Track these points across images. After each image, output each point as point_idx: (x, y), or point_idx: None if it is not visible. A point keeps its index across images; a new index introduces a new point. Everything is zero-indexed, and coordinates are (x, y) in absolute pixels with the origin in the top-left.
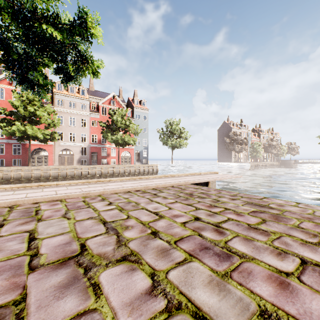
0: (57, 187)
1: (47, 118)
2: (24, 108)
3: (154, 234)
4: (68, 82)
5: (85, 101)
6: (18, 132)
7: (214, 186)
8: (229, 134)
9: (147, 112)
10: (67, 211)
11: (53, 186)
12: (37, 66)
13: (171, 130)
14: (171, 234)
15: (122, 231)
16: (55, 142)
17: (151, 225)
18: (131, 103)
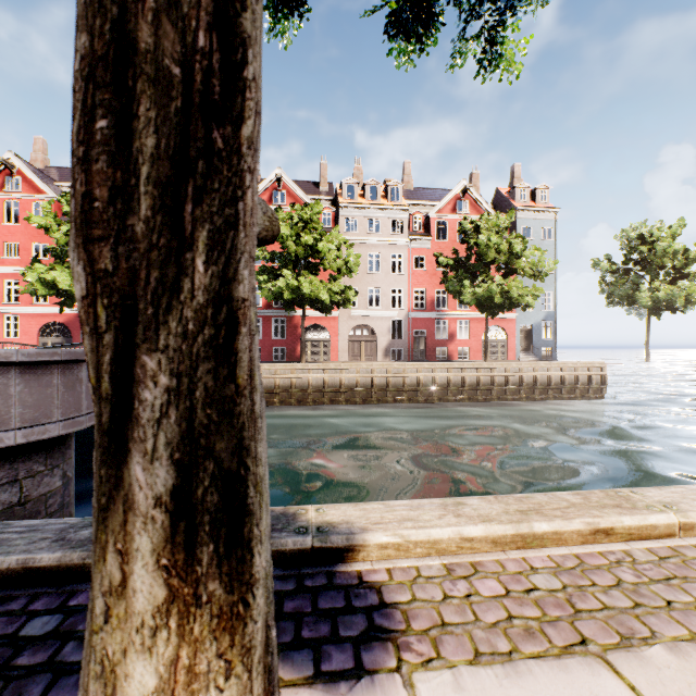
0: None
1: (334, 257)
2: (294, 241)
3: None
4: None
5: (400, 213)
6: (287, 292)
7: None
8: None
9: (554, 218)
10: None
11: None
12: None
13: (648, 258)
14: None
15: None
16: (341, 311)
17: None
18: (505, 202)
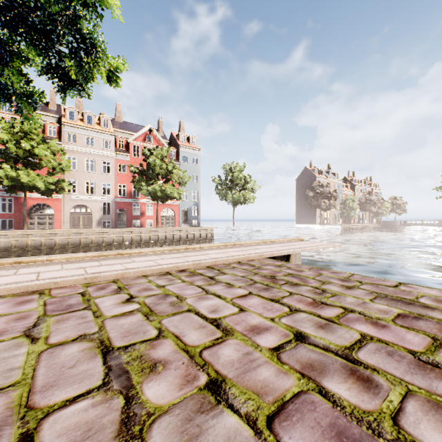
0: (45, 265)
1: (51, 159)
2: (16, 144)
3: (214, 391)
4: (68, 93)
5: (109, 136)
6: (7, 180)
7: (298, 259)
8: (313, 185)
9: (198, 153)
10: (41, 318)
11: (39, 264)
12: (8, 58)
13: (232, 179)
14: (255, 390)
15: (140, 379)
16: (64, 195)
17: (206, 359)
18: (175, 140)
